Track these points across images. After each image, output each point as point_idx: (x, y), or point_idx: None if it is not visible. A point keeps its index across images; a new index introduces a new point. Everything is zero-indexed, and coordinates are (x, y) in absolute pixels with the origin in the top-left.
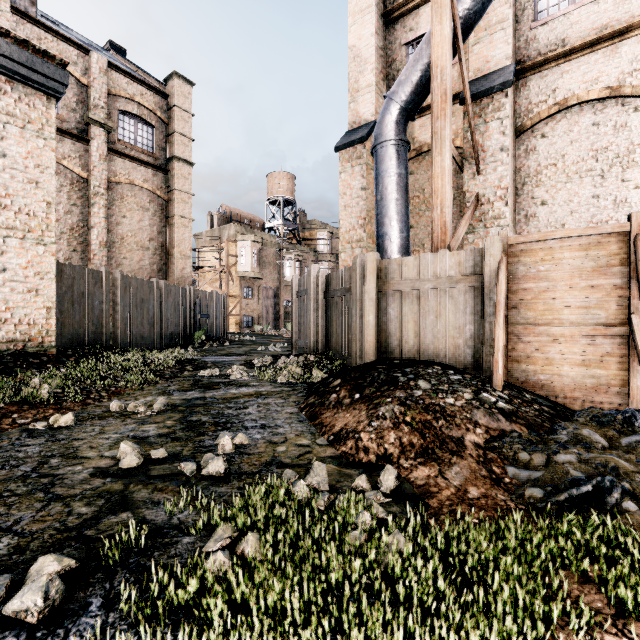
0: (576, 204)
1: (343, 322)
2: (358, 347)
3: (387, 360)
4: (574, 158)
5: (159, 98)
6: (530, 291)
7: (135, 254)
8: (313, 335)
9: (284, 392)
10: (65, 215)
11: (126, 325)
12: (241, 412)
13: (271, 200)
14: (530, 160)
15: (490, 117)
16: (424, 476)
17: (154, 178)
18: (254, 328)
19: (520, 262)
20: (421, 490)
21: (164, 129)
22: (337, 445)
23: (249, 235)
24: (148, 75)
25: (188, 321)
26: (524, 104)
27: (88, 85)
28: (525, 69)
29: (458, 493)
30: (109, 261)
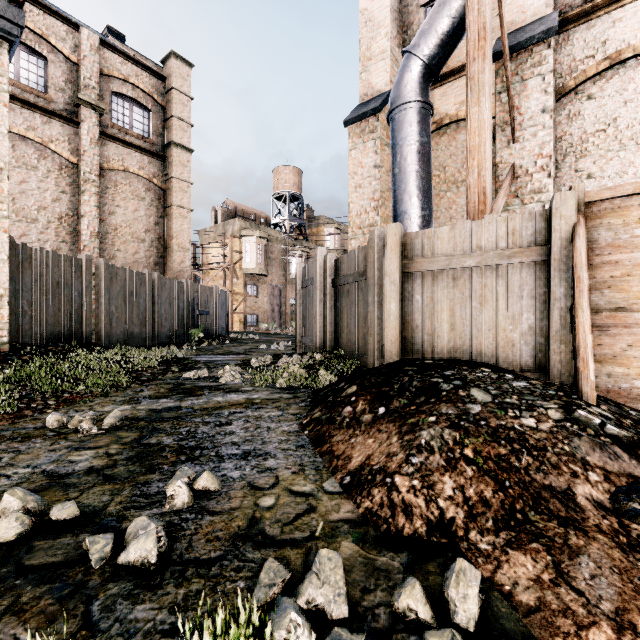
0: (631, 176)
1: (356, 314)
2: (376, 343)
3: (416, 360)
4: (629, 121)
5: (156, 80)
6: (619, 265)
7: (130, 246)
8: (320, 330)
9: (282, 400)
10: (53, 203)
11: (112, 320)
12: (220, 430)
13: (277, 195)
14: (573, 127)
15: (529, 73)
16: (529, 580)
17: (150, 165)
18: (259, 327)
19: (604, 225)
20: (537, 624)
21: (161, 113)
22: (357, 495)
23: (254, 230)
24: (146, 58)
25: (185, 317)
26: (566, 61)
27: (78, 63)
28: (568, 20)
29: (623, 639)
30: (101, 253)
